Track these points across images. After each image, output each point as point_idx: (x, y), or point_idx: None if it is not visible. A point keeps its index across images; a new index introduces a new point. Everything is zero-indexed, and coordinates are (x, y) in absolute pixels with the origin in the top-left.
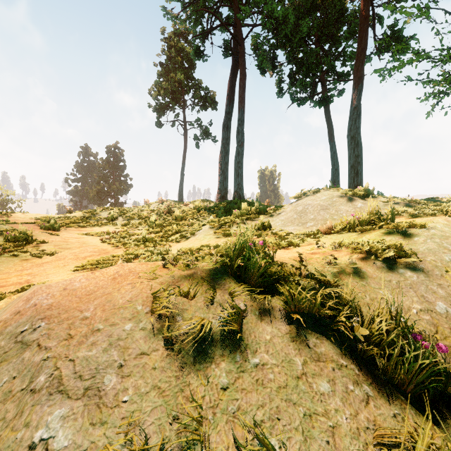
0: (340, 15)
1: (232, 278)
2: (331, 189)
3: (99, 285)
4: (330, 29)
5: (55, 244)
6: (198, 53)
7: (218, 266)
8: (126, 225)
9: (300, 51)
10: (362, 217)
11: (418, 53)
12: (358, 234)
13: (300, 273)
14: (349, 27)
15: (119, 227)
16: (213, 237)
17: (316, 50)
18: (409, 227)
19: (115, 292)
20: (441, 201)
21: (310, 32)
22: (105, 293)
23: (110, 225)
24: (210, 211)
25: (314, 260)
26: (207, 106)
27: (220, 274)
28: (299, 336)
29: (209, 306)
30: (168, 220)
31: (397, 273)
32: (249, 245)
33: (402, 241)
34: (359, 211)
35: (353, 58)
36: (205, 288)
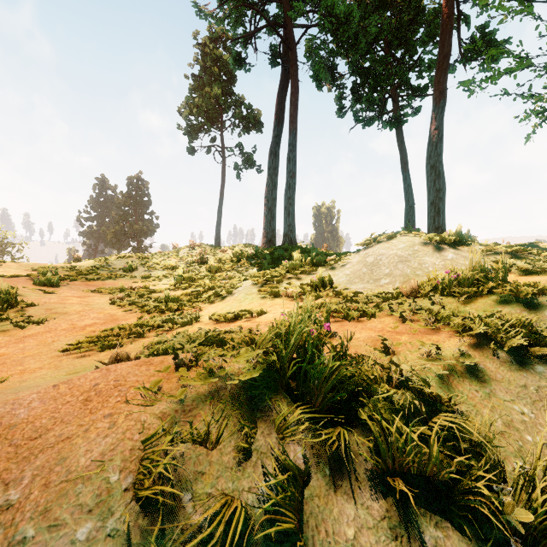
0: (415, 14)
1: (284, 394)
2: (410, 234)
3: (58, 414)
4: (403, 32)
5: (47, 308)
6: (239, 62)
7: (261, 370)
8: (147, 278)
9: (366, 59)
10: (462, 276)
11: (520, 58)
12: (457, 300)
13: (389, 377)
14: (426, 29)
15: (138, 281)
16: (257, 297)
17: (386, 58)
18: (534, 294)
19: (80, 435)
20: (543, 246)
21: (378, 35)
22: (62, 437)
23: (127, 277)
24: (253, 259)
25: (403, 346)
26: (250, 128)
27: (263, 388)
28: (404, 523)
29: (244, 461)
30: (200, 272)
31: (533, 373)
32: (308, 333)
33: (528, 316)
34: (451, 265)
35: (432, 68)
36: (238, 420)
